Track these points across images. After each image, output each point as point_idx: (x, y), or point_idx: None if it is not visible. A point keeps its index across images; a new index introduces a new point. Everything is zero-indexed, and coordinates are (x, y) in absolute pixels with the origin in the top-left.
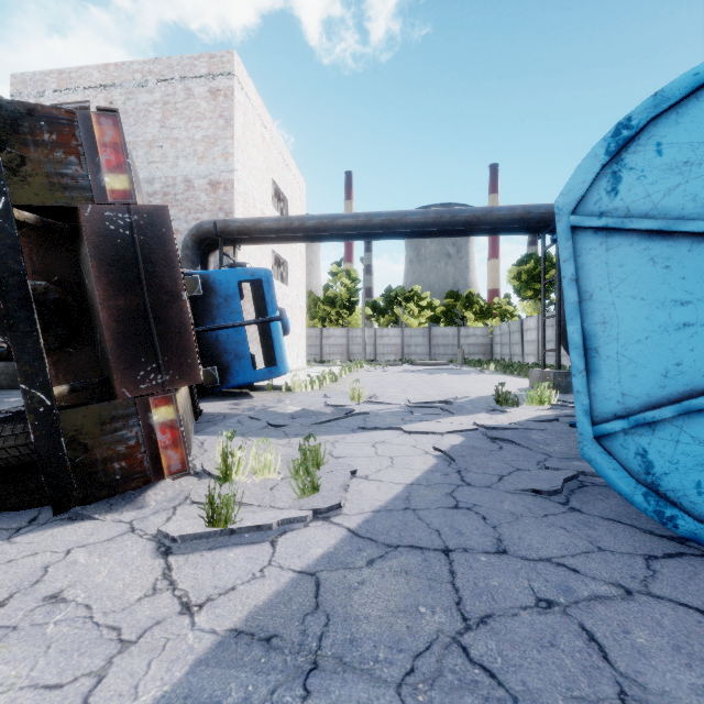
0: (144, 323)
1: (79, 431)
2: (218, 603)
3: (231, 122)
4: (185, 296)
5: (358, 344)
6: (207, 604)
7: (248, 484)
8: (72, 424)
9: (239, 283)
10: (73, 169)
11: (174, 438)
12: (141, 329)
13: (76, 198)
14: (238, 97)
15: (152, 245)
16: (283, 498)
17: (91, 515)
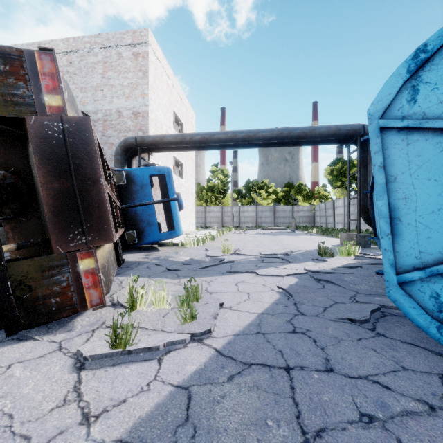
0: (73, 200)
1: (25, 277)
2: (111, 414)
3: (146, 74)
4: (102, 181)
5: (228, 216)
6: (102, 415)
7: (147, 313)
8: (20, 271)
9: (151, 176)
10: (21, 91)
11: (94, 281)
12: (70, 204)
13: (23, 111)
14: (151, 58)
15: (78, 145)
16: (170, 324)
17: (33, 336)
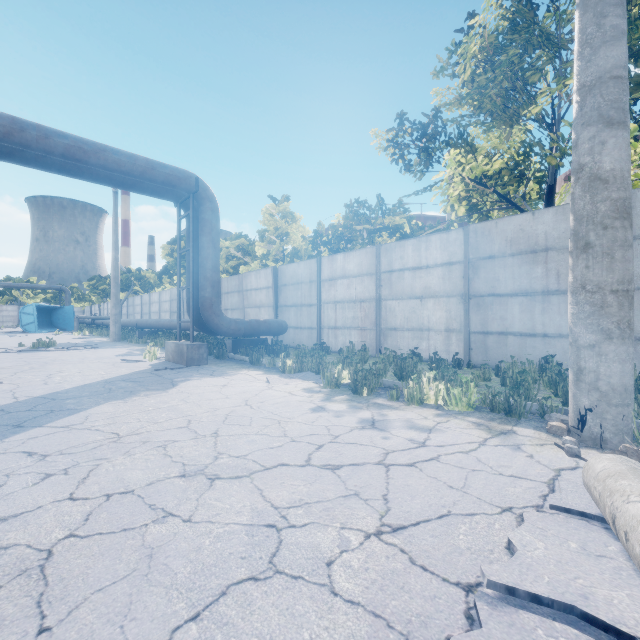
0: None
1: None
2: None
3: None
4: None
5: None
6: None
7: None
8: None
9: None
10: None
11: None
12: None
13: None
14: None
15: None
16: None
17: None
